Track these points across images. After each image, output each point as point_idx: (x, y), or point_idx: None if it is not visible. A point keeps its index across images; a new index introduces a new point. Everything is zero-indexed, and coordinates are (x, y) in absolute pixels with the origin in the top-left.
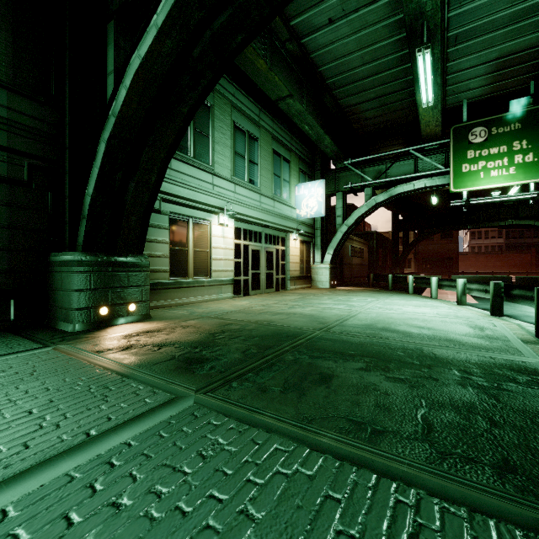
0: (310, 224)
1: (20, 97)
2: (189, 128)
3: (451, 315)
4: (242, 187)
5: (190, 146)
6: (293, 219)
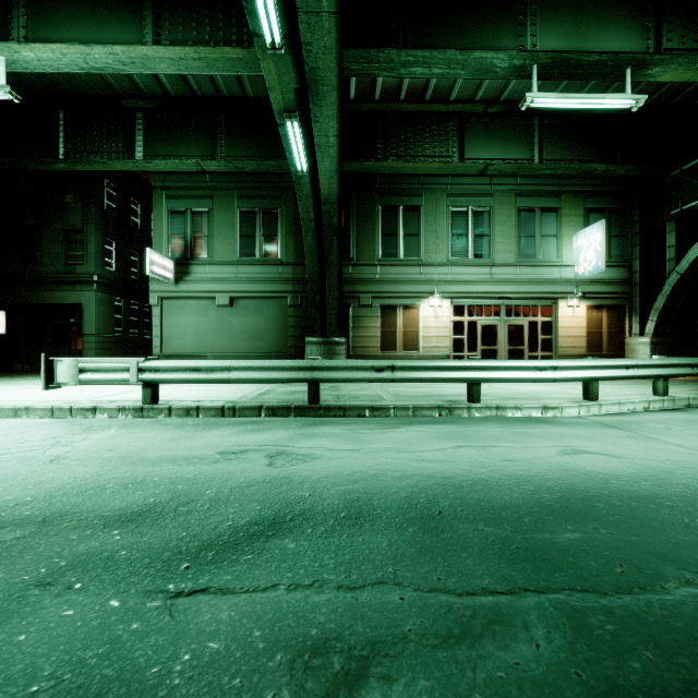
0: (618, 280)
1: (297, 266)
2: (397, 236)
3: (542, 394)
4: (461, 266)
5: (398, 250)
6: (565, 280)
